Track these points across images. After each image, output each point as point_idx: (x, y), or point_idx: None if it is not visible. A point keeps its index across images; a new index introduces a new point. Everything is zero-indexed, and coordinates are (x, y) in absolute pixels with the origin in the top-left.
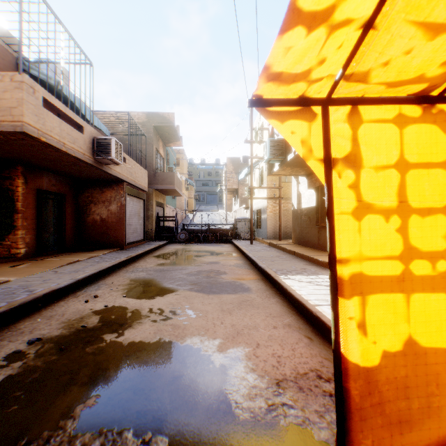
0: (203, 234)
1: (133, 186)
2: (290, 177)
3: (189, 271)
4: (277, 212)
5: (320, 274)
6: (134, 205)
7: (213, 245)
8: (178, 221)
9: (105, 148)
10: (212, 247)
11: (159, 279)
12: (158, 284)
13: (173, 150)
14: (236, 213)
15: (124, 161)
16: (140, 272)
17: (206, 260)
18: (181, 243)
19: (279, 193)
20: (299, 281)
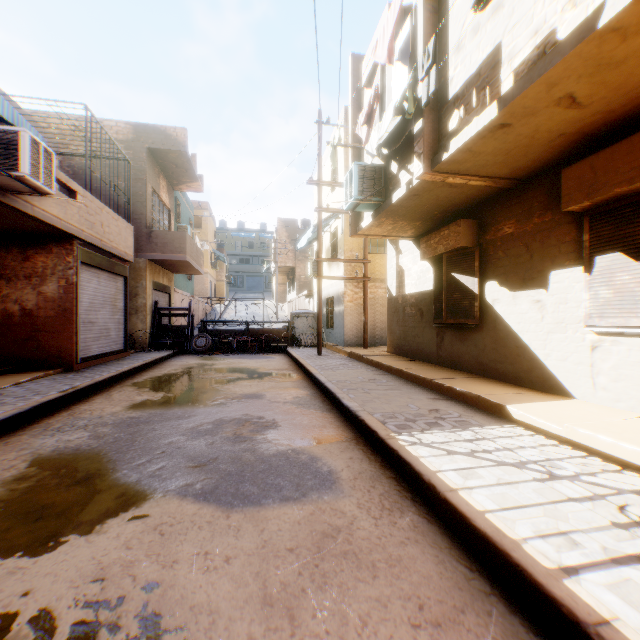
0: (237, 338)
1: (99, 249)
2: (375, 249)
3: (196, 422)
4: (360, 302)
5: (476, 424)
6: (103, 286)
7: (254, 357)
8: (193, 316)
9: (5, 152)
10: (252, 362)
11: (115, 452)
12: (102, 474)
13: (188, 200)
14: (292, 305)
15: (74, 197)
16: (77, 432)
17: (238, 390)
18: (198, 354)
19: (365, 270)
20: (447, 451)
